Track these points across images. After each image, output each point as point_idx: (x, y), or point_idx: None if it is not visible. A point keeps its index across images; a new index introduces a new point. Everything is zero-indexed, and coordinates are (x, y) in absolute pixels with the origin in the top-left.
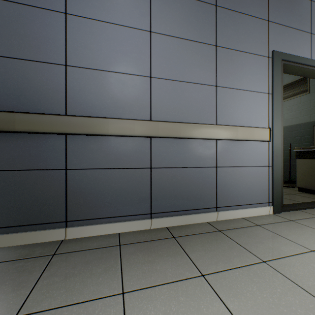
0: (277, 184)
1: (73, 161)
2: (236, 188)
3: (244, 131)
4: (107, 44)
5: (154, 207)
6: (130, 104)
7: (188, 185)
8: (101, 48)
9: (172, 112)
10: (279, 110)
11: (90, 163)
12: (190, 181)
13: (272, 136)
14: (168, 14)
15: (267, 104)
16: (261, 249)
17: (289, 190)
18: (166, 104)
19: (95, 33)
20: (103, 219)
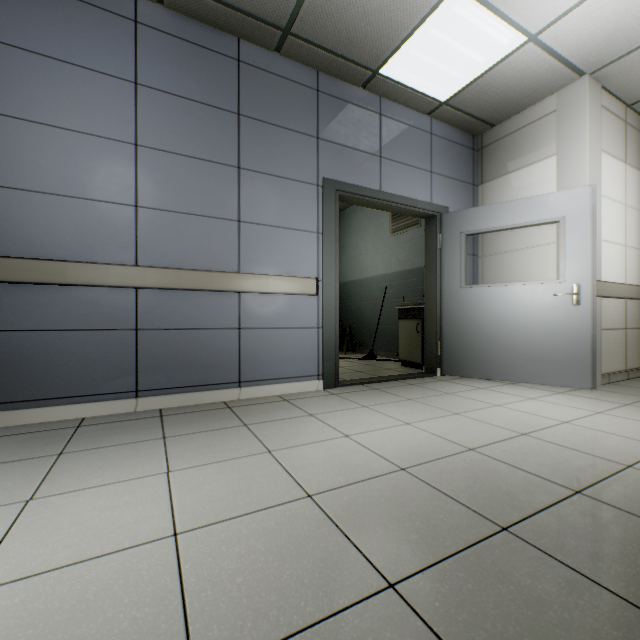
0: (330, 351)
1: (9, 319)
2: (271, 356)
3: (279, 282)
4: (66, 158)
5: (142, 382)
6: (103, 242)
7: (196, 353)
8: (56, 164)
9: (170, 255)
10: (333, 254)
11: (39, 322)
12: (200, 347)
13: (323, 289)
14: (165, 122)
15: (316, 247)
16: (258, 417)
17: (391, 365)
18: (162, 244)
19: (46, 143)
20: (60, 400)
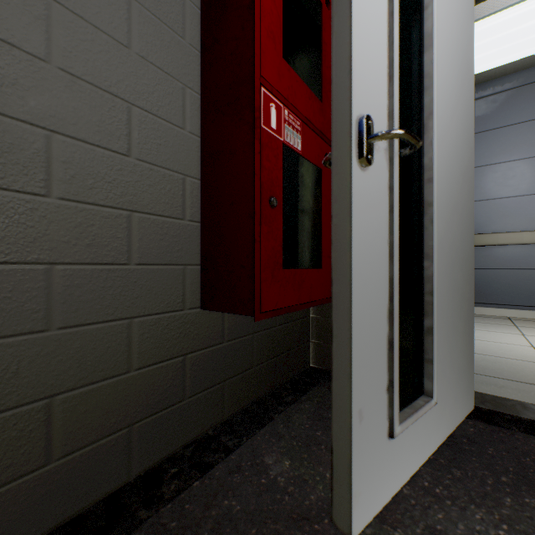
0: None
1: None
2: None
3: None
4: (495, 179)
5: None
6: (517, 219)
7: None
8: (490, 184)
9: None
10: None
11: (481, 265)
12: None
13: None
14: None
15: None
16: None
17: None
18: None
19: (485, 175)
20: (492, 305)
